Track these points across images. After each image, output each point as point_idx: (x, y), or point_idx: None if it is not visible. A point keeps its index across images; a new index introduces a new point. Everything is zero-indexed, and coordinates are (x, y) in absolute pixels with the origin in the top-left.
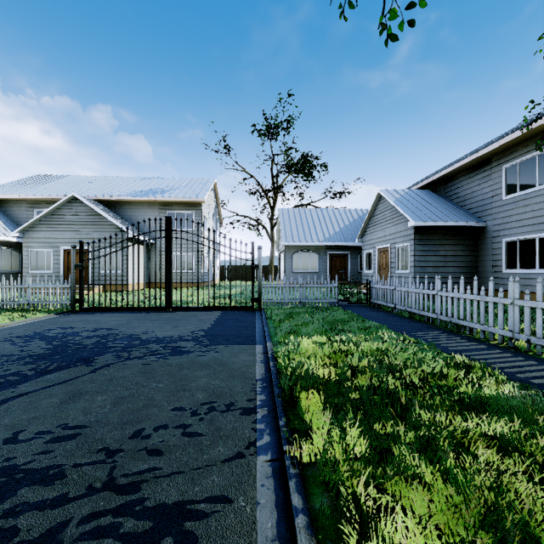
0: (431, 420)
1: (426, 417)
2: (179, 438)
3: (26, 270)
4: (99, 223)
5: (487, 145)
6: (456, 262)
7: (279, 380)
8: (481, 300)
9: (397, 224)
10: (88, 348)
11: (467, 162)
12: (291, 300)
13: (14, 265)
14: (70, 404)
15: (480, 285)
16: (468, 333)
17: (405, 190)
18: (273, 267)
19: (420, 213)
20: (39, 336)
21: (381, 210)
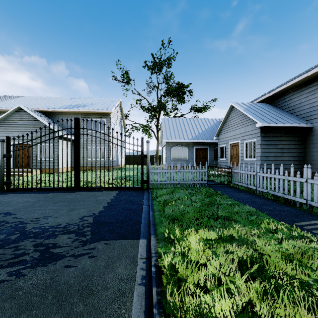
0: None
1: None
2: None
3: None
4: (37, 125)
5: (315, 67)
6: (290, 153)
7: None
8: None
9: (245, 126)
10: None
11: (298, 81)
12: (172, 182)
13: None
14: None
15: None
16: None
17: (249, 103)
18: (158, 156)
19: (264, 118)
20: None
21: (232, 117)
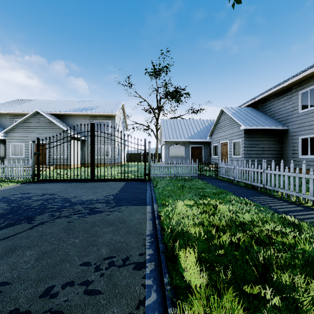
0: (289, 281)
1: (287, 281)
2: (81, 296)
3: (8, 156)
4: (52, 127)
5: (289, 79)
6: (270, 151)
7: (162, 236)
8: (296, 176)
9: (233, 128)
10: (34, 209)
11: (277, 90)
12: (169, 174)
13: (1, 153)
14: (3, 259)
15: (284, 165)
16: (287, 198)
17: (237, 108)
18: (157, 154)
19: (247, 121)
20: (5, 199)
21: (223, 119)
